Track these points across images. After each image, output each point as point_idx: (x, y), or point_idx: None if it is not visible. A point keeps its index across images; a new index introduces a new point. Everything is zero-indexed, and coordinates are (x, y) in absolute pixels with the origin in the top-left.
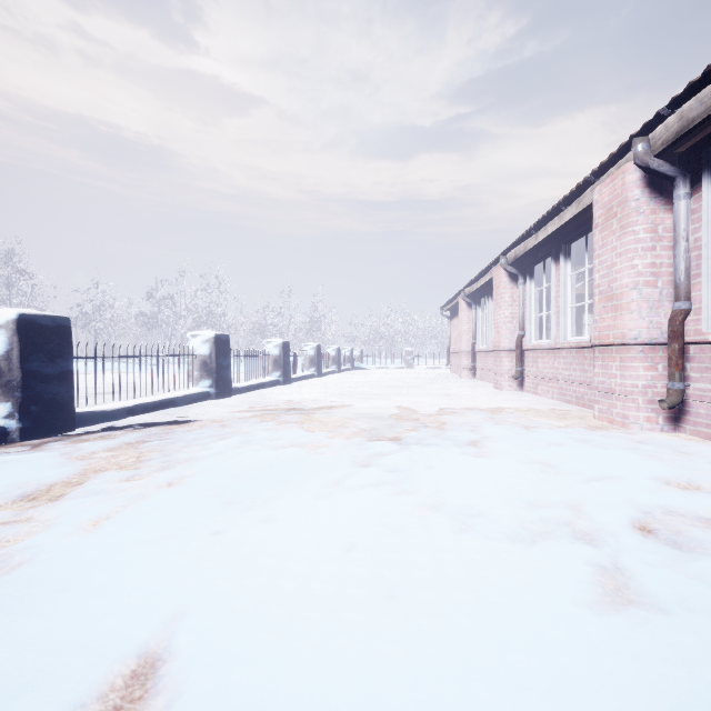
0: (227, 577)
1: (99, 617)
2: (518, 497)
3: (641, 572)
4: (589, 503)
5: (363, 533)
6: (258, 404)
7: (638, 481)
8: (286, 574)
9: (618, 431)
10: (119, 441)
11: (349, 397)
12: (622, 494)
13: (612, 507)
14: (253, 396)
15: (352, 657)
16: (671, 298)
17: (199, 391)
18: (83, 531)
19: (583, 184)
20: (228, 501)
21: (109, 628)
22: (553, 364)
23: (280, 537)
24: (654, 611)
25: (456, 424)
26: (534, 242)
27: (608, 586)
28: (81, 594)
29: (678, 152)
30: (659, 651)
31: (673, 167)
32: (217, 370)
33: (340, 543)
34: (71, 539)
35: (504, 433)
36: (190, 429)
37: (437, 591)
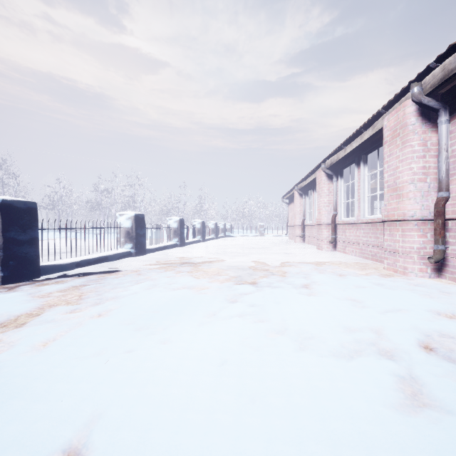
0: (133, 386)
1: (37, 419)
2: (338, 324)
3: (430, 381)
4: (387, 329)
5: (232, 352)
6: (163, 260)
7: (419, 313)
8: (176, 384)
9: (401, 278)
10: (68, 285)
11: (223, 255)
12: (409, 322)
13: (403, 331)
14: (160, 254)
15: (223, 453)
16: (436, 189)
17: (124, 251)
18: (35, 350)
19: (377, 115)
20: (138, 328)
21: (42, 429)
22: (356, 233)
23: (173, 355)
24: (443, 412)
25: (293, 273)
26: (344, 154)
27: (407, 392)
28: (26, 400)
29: (440, 93)
30: (452, 447)
31: (438, 102)
32: (136, 237)
33: (215, 359)
34: (26, 356)
35: (326, 279)
36: (117, 276)
37: (285, 397)
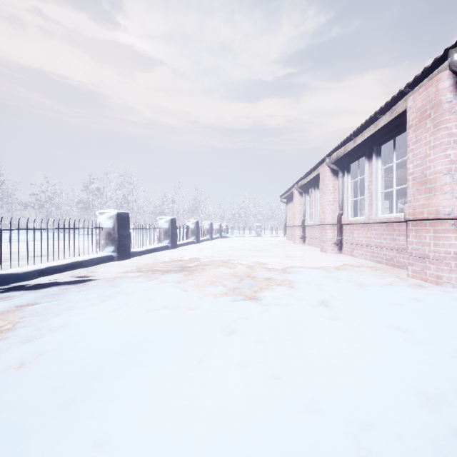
0: None
1: None
2: (402, 385)
3: None
4: None
5: None
6: (148, 265)
7: None
8: None
9: (436, 289)
10: (10, 304)
11: (217, 258)
12: None
13: None
14: (147, 257)
15: None
16: None
17: (104, 255)
18: None
19: (399, 95)
20: (68, 399)
21: None
22: (367, 235)
23: None
24: None
25: (303, 284)
26: (353, 145)
27: None
28: None
29: None
30: None
31: None
32: (118, 239)
33: None
34: None
35: (346, 293)
36: (83, 289)
37: None
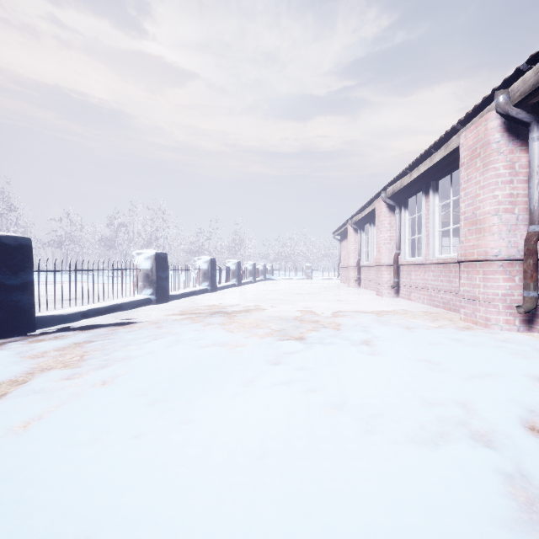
0: (138, 492)
1: None
2: (412, 395)
3: None
4: (477, 402)
5: (275, 437)
6: (189, 309)
7: (514, 379)
8: (198, 490)
9: (482, 331)
10: (69, 341)
11: (262, 302)
12: (505, 393)
13: (499, 405)
14: (186, 301)
15: None
16: (526, 222)
17: (142, 298)
18: (12, 434)
19: (451, 131)
20: (153, 401)
21: None
22: (424, 276)
23: (196, 443)
24: None
25: (349, 326)
26: (409, 180)
27: (520, 498)
28: None
29: (531, 103)
30: None
31: (529, 114)
32: (157, 281)
33: (253, 449)
34: None
35: (390, 334)
36: (131, 330)
37: (352, 511)
